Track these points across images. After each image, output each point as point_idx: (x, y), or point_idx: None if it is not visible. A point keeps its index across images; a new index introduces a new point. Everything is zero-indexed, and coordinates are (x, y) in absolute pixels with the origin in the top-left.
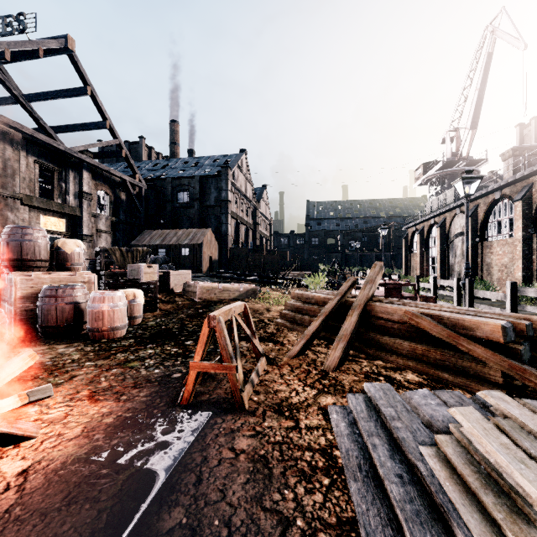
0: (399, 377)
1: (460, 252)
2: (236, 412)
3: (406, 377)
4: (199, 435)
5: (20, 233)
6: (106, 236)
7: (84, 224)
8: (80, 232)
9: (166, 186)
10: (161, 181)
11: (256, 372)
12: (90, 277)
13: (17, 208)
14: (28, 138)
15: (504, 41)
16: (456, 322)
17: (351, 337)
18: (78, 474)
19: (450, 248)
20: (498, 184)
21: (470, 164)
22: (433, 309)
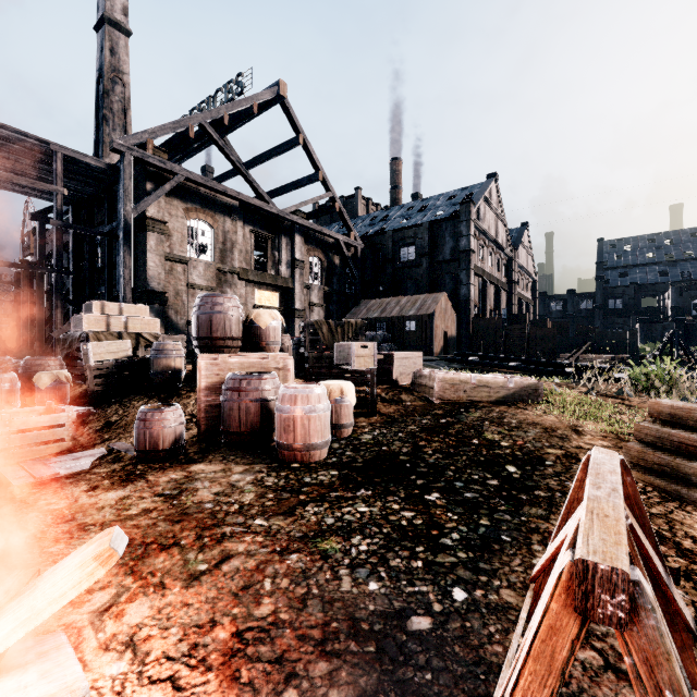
0: None
1: None
2: None
3: None
4: None
5: (210, 303)
6: (319, 310)
7: (296, 297)
8: (292, 307)
9: (386, 242)
10: (380, 237)
11: None
12: (285, 361)
13: (235, 284)
14: (244, 206)
15: None
16: None
17: None
18: None
19: None
20: None
21: None
22: None
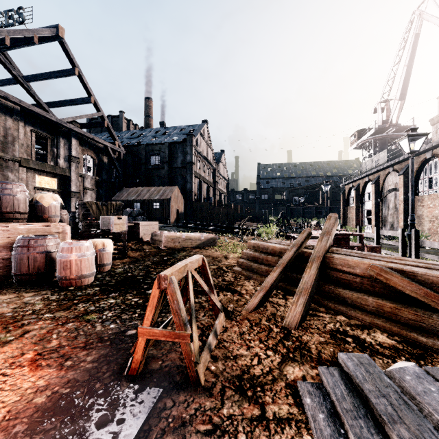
0: (369, 338)
1: (392, 205)
2: (189, 389)
3: (376, 339)
4: (141, 431)
5: (0, 188)
6: (91, 192)
7: (72, 183)
8: (69, 190)
9: (141, 151)
10: (137, 147)
11: (214, 332)
12: (64, 228)
13: (16, 169)
14: (25, 110)
15: (430, 22)
16: (434, 280)
17: (312, 291)
18: None
19: (384, 202)
20: (430, 144)
21: (398, 130)
22: (398, 262)
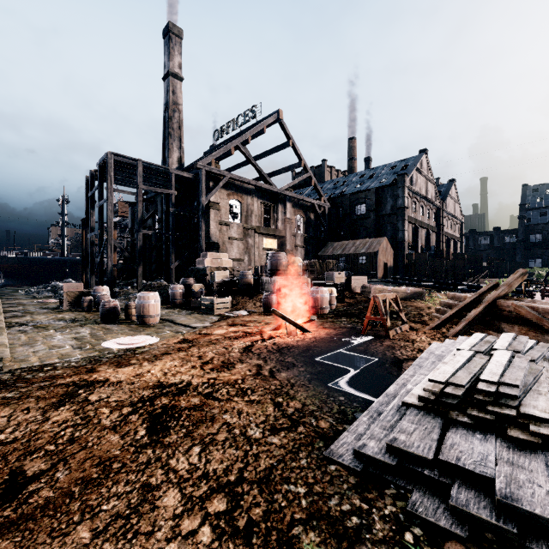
0: None
1: None
2: (385, 338)
3: None
4: (368, 340)
5: (276, 256)
6: (301, 249)
7: (287, 242)
8: (285, 248)
9: (345, 202)
10: (341, 198)
11: (399, 328)
12: (307, 279)
13: (253, 235)
14: (258, 188)
15: None
16: (545, 311)
17: (474, 320)
18: (329, 339)
19: None
20: None
21: None
22: (548, 305)
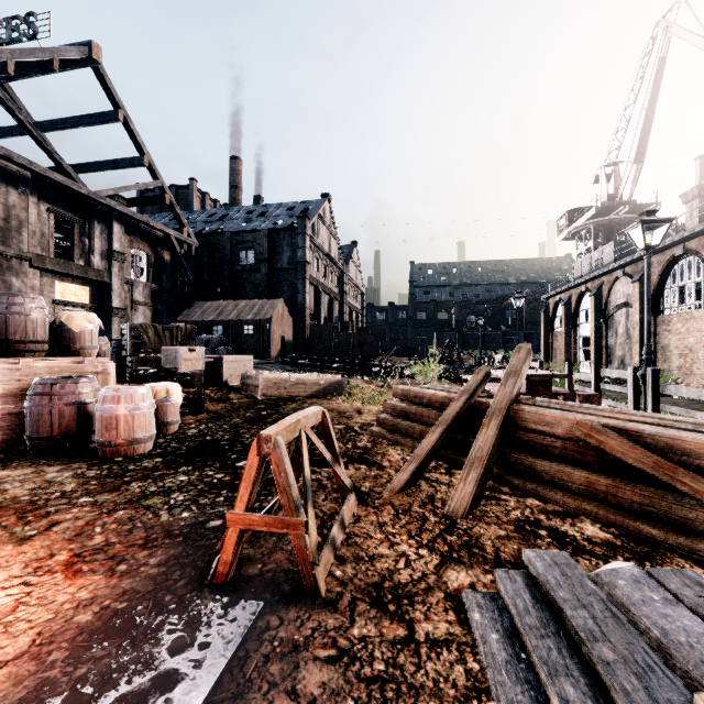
0: (572, 530)
1: (623, 329)
2: (304, 602)
3: (584, 532)
4: (235, 658)
5: (5, 303)
6: (145, 309)
7: (114, 293)
8: (109, 304)
9: (224, 243)
10: (217, 237)
11: (340, 522)
12: (105, 365)
13: (24, 272)
14: (39, 178)
15: (683, 41)
16: (669, 443)
17: (489, 461)
18: None
19: (609, 325)
20: (681, 234)
21: (633, 210)
22: (619, 417)
